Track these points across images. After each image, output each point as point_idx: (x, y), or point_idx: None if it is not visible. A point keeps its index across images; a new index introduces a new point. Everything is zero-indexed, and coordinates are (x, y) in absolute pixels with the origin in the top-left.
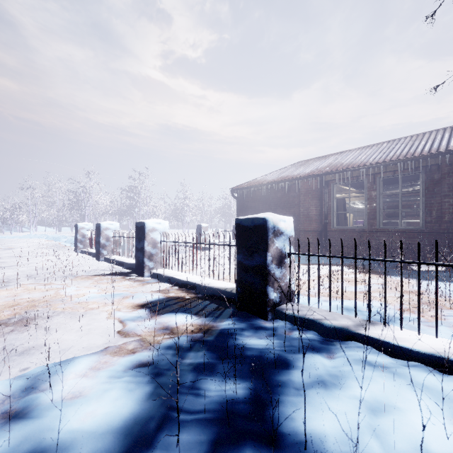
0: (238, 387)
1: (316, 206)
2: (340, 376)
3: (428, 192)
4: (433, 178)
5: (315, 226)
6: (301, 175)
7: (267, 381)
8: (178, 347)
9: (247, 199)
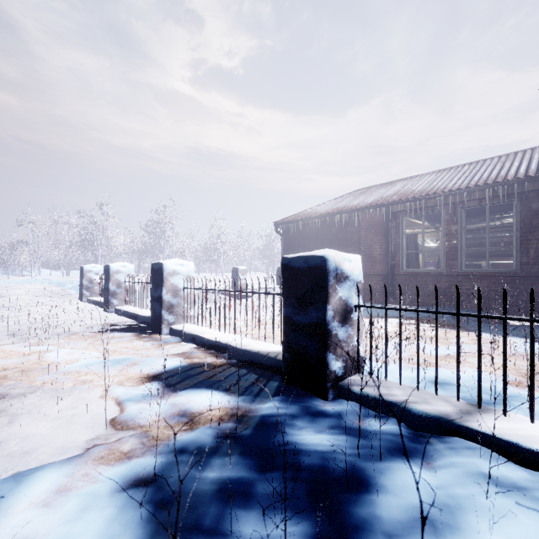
0: (289, 534)
1: (381, 243)
2: (452, 508)
3: (524, 225)
4: (531, 208)
5: (379, 268)
6: (362, 206)
7: (336, 520)
8: (196, 450)
9: (294, 235)
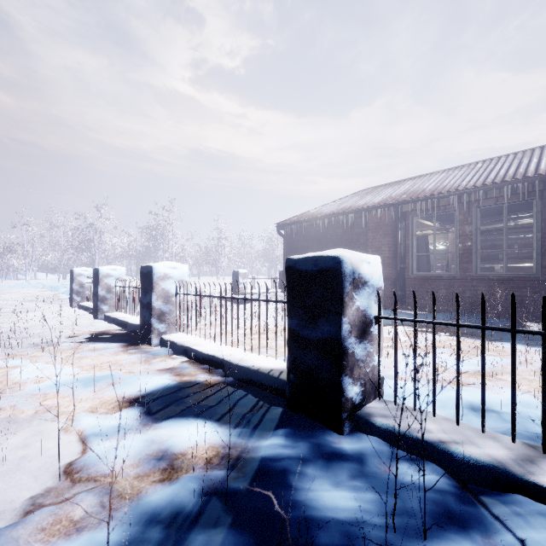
0: None
1: (390, 245)
2: None
3: (545, 225)
4: None
5: (388, 272)
6: (370, 205)
7: None
8: (171, 518)
9: (297, 237)
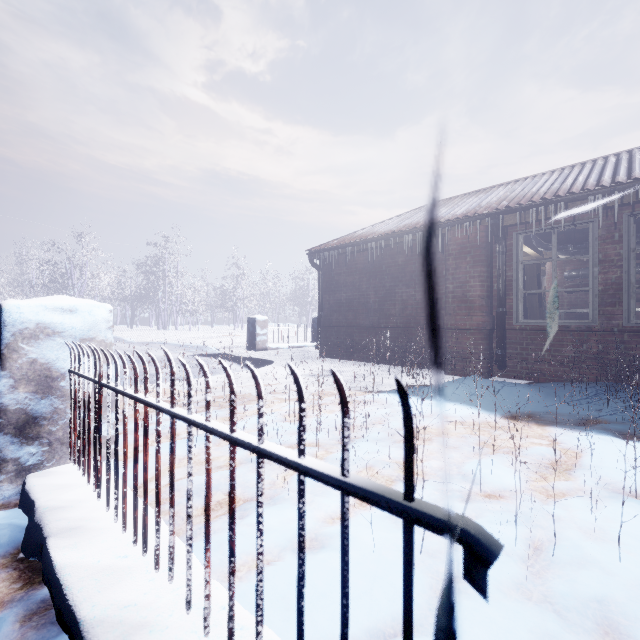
0: None
1: (483, 278)
2: None
3: None
4: None
5: (480, 319)
6: (450, 218)
7: None
8: None
9: (338, 269)
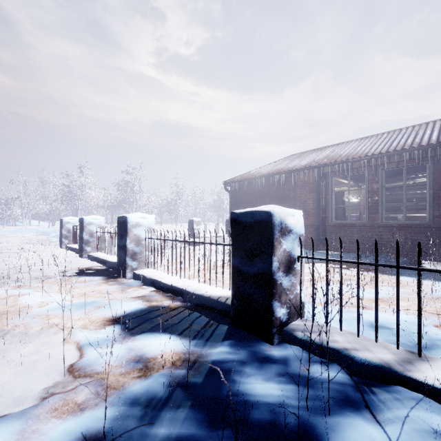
0: None
1: (313, 199)
2: None
3: (436, 184)
4: None
5: (312, 220)
6: (298, 167)
7: None
8: (148, 401)
9: (240, 192)
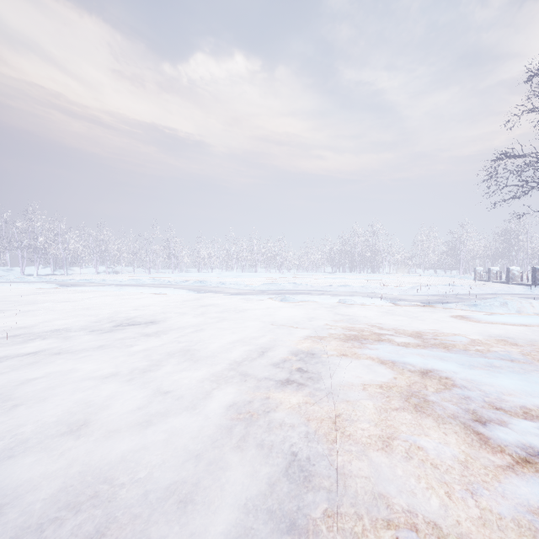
0: None
1: None
2: None
3: None
4: None
5: None
6: None
7: None
8: None
9: None
